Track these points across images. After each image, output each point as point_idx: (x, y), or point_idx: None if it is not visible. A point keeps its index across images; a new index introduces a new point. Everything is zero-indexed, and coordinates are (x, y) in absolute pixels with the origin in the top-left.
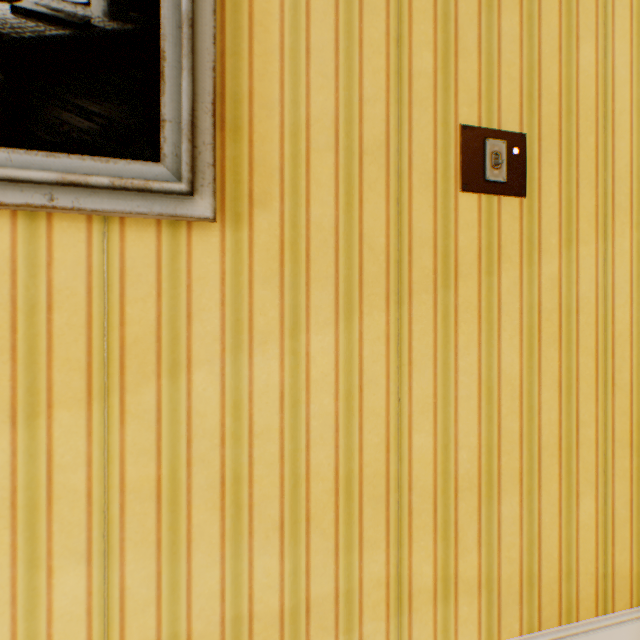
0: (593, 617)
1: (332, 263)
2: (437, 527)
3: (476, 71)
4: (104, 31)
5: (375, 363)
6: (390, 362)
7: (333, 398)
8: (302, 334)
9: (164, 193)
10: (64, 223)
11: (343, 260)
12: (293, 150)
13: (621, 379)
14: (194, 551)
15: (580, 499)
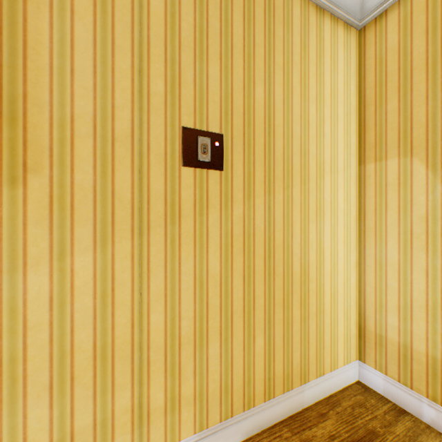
0: (263, 403)
1: (92, 210)
2: (167, 368)
3: (193, 95)
4: None
5: (124, 272)
6: (135, 271)
7: (92, 297)
8: (68, 257)
9: None
10: None
11: (100, 208)
12: (61, 135)
13: (279, 270)
14: None
15: (256, 339)
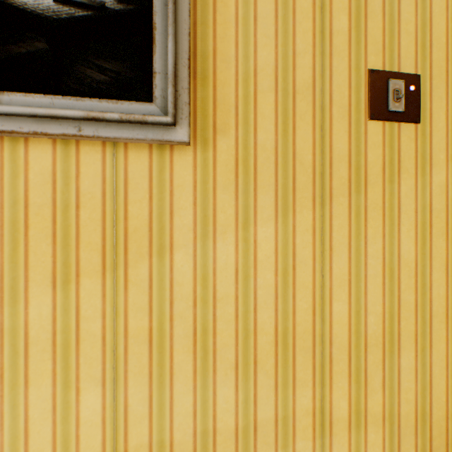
0: None
1: (273, 174)
2: (351, 373)
3: (381, 28)
4: (114, 11)
5: (304, 249)
6: (315, 248)
7: (273, 274)
8: (251, 227)
9: (155, 124)
10: (87, 147)
11: (281, 172)
12: (244, 92)
13: None
14: (175, 382)
15: None
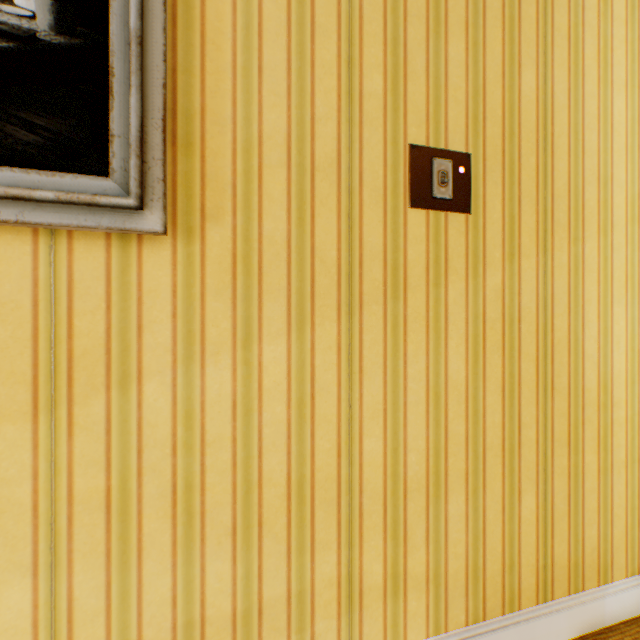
0: (534, 605)
1: (284, 276)
2: (387, 527)
3: (424, 93)
4: (50, 45)
5: (327, 372)
6: (341, 370)
7: (285, 406)
8: (255, 344)
9: (113, 207)
10: (8, 236)
11: (295, 273)
12: (246, 166)
13: (560, 383)
14: (145, 560)
15: (522, 496)
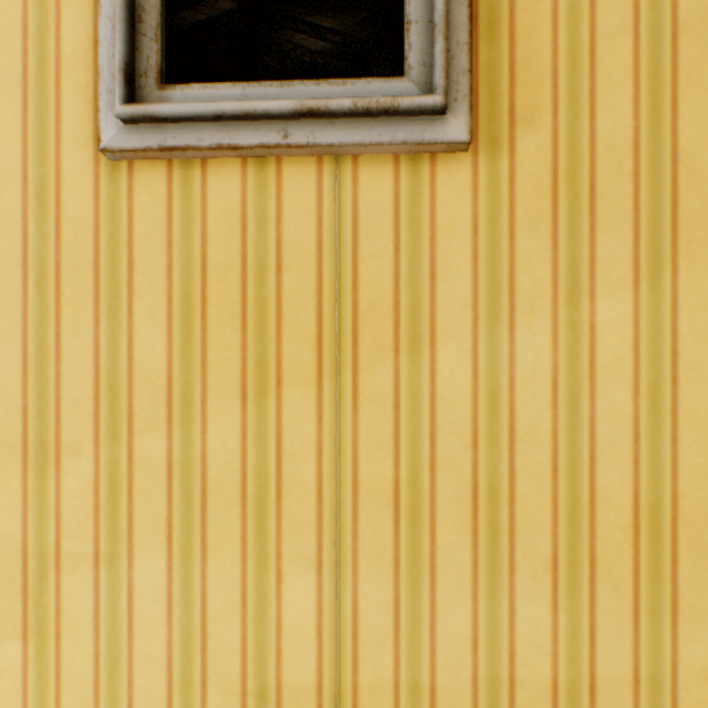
0: None
1: (628, 197)
2: None
3: None
4: None
5: (697, 344)
6: None
7: (629, 393)
8: (583, 300)
9: (409, 114)
10: (293, 168)
11: (645, 192)
12: (570, 42)
13: None
14: (438, 580)
15: None
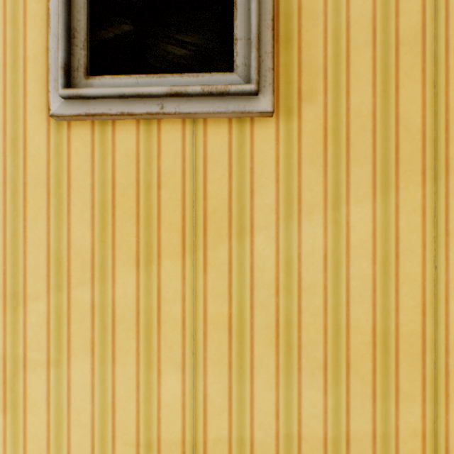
0: None
1: (369, 144)
2: None
3: None
4: None
5: (410, 233)
6: (425, 233)
7: (370, 262)
8: (342, 206)
9: (236, 95)
10: (167, 126)
11: (379, 141)
12: (334, 51)
13: None
14: (255, 376)
15: None
